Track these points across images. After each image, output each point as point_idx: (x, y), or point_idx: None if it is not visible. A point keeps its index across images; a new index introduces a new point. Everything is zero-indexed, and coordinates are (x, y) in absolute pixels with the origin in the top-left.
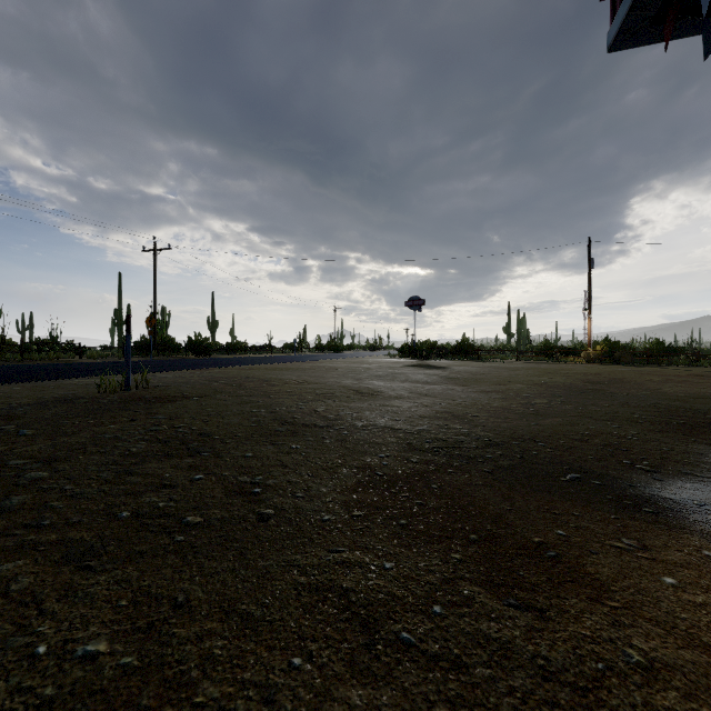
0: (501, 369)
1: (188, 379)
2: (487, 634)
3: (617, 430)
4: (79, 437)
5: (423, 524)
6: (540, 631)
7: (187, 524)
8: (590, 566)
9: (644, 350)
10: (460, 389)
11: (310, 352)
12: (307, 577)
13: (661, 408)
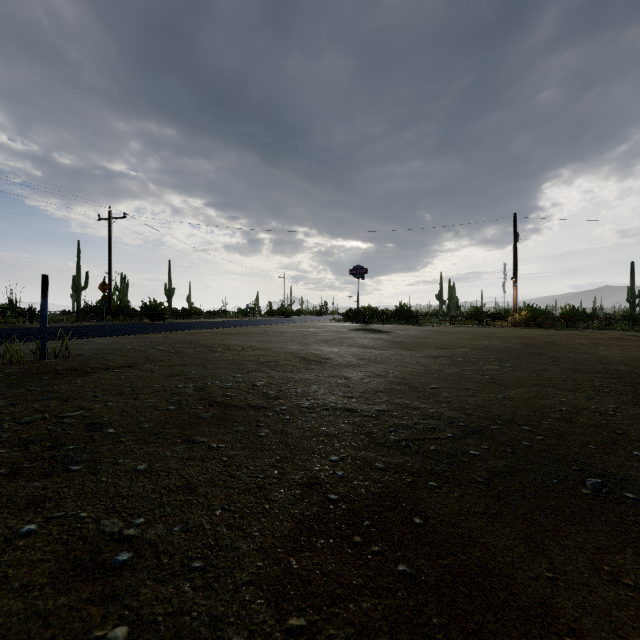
0: (440, 333)
1: (124, 345)
2: None
3: (593, 404)
4: None
5: None
6: None
7: None
8: None
9: (562, 315)
10: (408, 354)
11: (261, 317)
12: None
13: (614, 374)
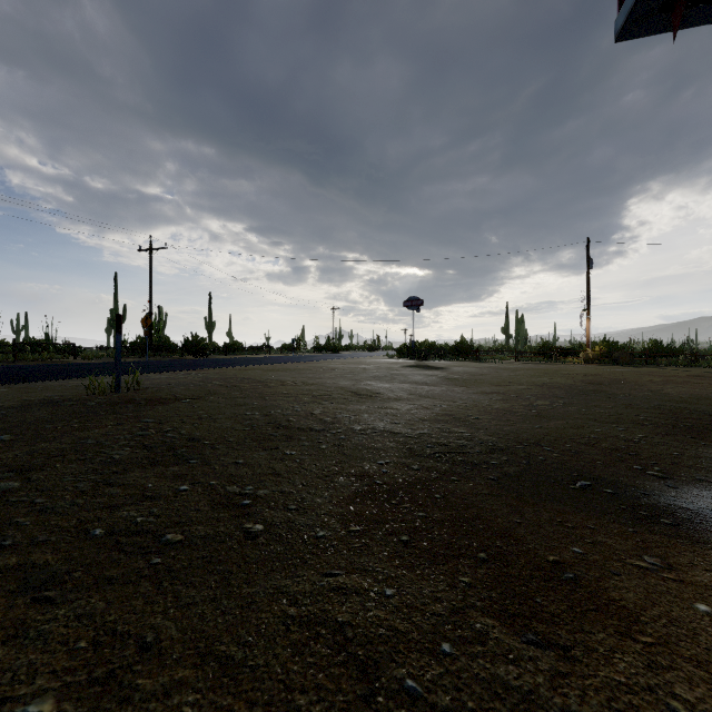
0: (500, 370)
1: (182, 380)
2: (505, 682)
3: (623, 433)
4: (59, 442)
5: (427, 541)
6: (566, 677)
7: (166, 544)
8: (613, 590)
9: (643, 351)
10: (460, 390)
11: (308, 353)
12: (297, 607)
13: (665, 409)
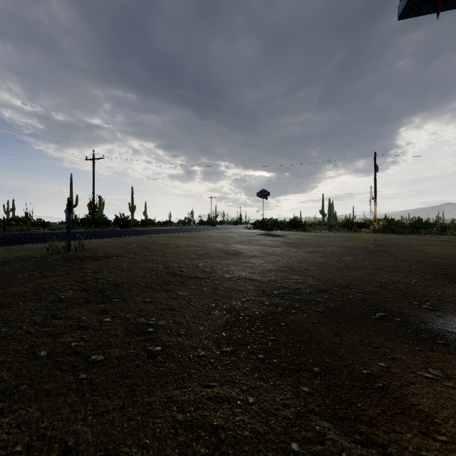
0: (319, 237)
1: (112, 244)
2: None
3: (403, 279)
4: (24, 287)
5: (277, 358)
6: None
7: (90, 363)
8: (412, 396)
9: (410, 224)
10: (294, 250)
11: (195, 226)
12: (183, 414)
13: (428, 263)
